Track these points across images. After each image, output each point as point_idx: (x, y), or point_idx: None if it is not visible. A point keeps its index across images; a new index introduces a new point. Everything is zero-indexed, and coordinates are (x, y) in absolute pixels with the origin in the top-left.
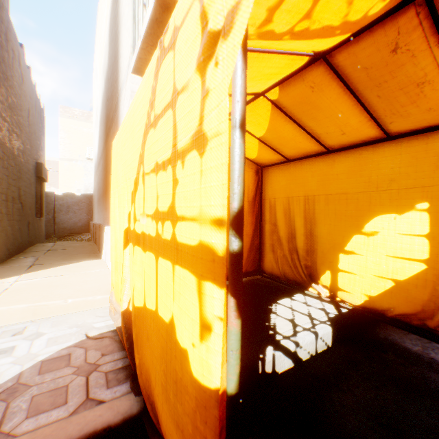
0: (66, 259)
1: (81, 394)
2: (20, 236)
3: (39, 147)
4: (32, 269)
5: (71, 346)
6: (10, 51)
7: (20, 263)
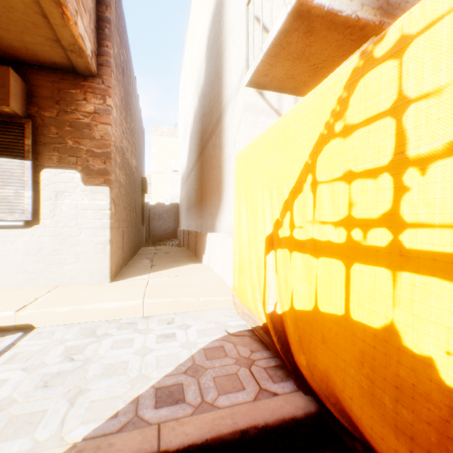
0: (173, 262)
1: (253, 384)
2: (135, 240)
3: (142, 164)
4: (153, 269)
5: (219, 339)
6: (131, 84)
7: (140, 263)
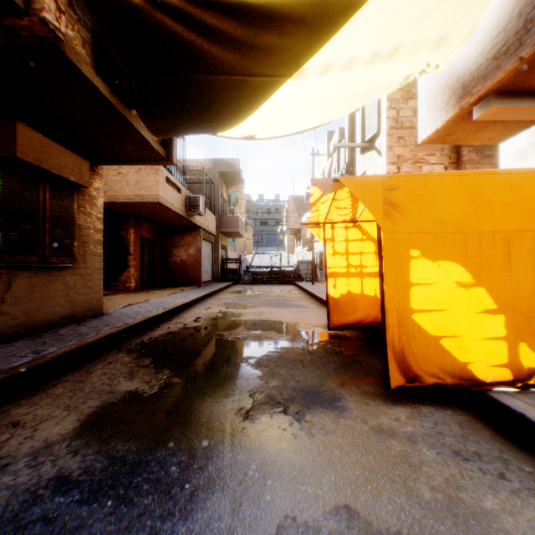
0: None
1: None
2: None
3: None
4: None
5: None
6: None
7: None
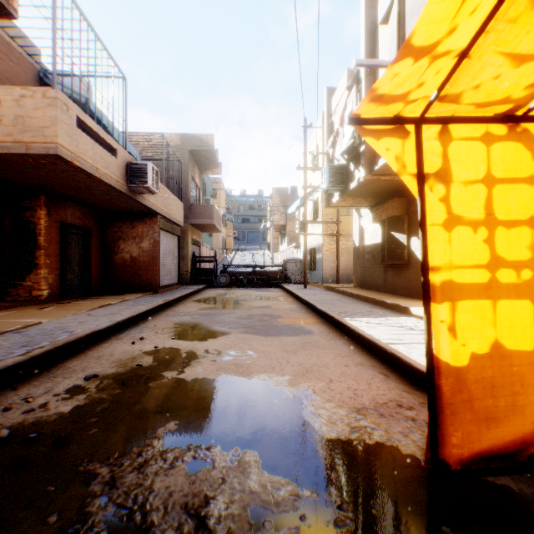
0: None
1: None
2: None
3: None
4: None
5: None
6: None
7: None
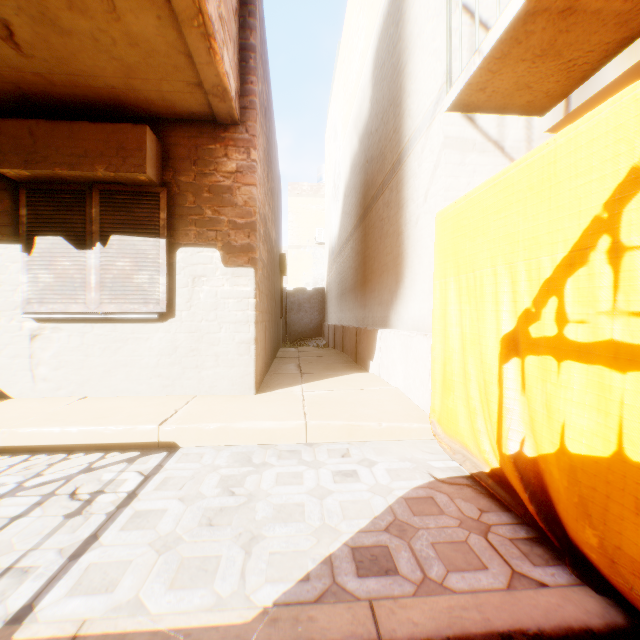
0: (328, 369)
1: (499, 562)
2: (274, 339)
3: (280, 236)
4: (305, 378)
5: (423, 486)
6: (271, 130)
7: (285, 370)
